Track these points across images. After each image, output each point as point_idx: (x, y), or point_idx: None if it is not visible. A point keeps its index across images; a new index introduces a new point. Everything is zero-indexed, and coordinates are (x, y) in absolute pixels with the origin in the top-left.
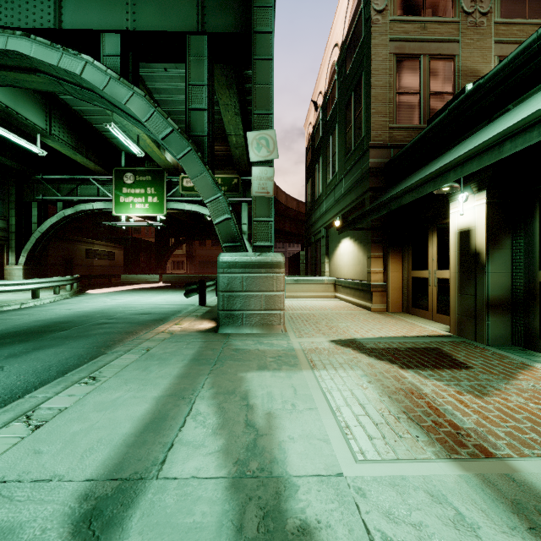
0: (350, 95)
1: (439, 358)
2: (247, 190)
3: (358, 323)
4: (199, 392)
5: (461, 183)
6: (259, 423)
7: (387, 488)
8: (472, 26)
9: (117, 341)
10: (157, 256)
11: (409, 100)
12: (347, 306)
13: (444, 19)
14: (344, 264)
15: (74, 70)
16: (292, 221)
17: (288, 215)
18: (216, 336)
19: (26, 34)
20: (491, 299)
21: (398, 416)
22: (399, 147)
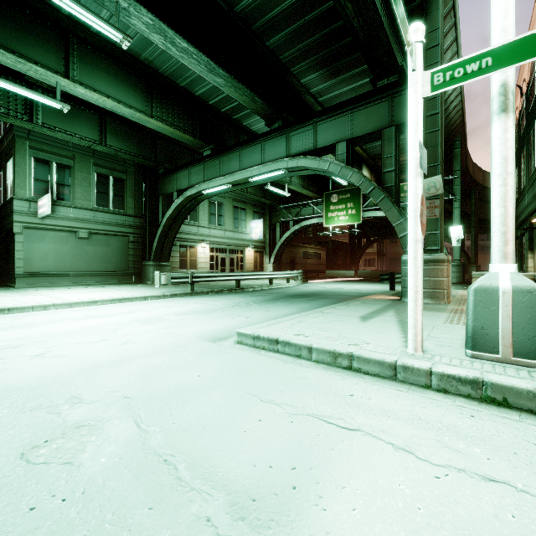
0: None
1: None
2: None
3: None
4: (389, 311)
5: None
6: None
7: (448, 326)
8: None
9: (345, 300)
10: (351, 255)
11: None
12: None
13: None
14: None
15: (325, 167)
16: None
17: None
18: (400, 301)
19: (305, 156)
20: None
21: None
22: None
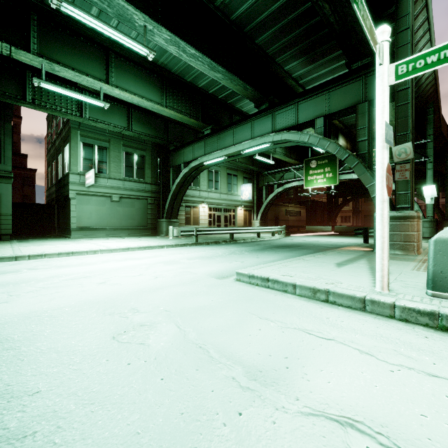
0: None
1: None
2: None
3: None
4: (362, 260)
5: None
6: None
7: (414, 272)
8: None
9: (323, 251)
10: (328, 212)
11: None
12: None
13: None
14: None
15: (305, 140)
16: None
17: None
18: (372, 252)
19: (288, 131)
20: None
21: None
22: None
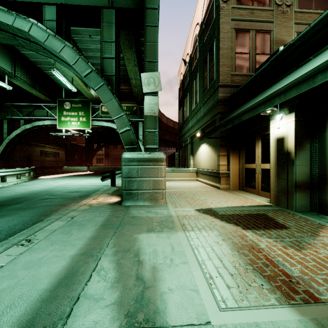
0: (206, 54)
1: (267, 221)
2: (142, 114)
3: (212, 197)
4: (104, 251)
5: (278, 107)
6: (146, 276)
7: None
8: (281, 13)
9: (53, 211)
10: (86, 155)
11: (243, 57)
12: (205, 186)
13: (264, 8)
14: (202, 159)
15: (24, 29)
16: (170, 134)
17: (168, 130)
18: (120, 207)
19: None
20: (298, 182)
21: (246, 267)
22: (237, 87)
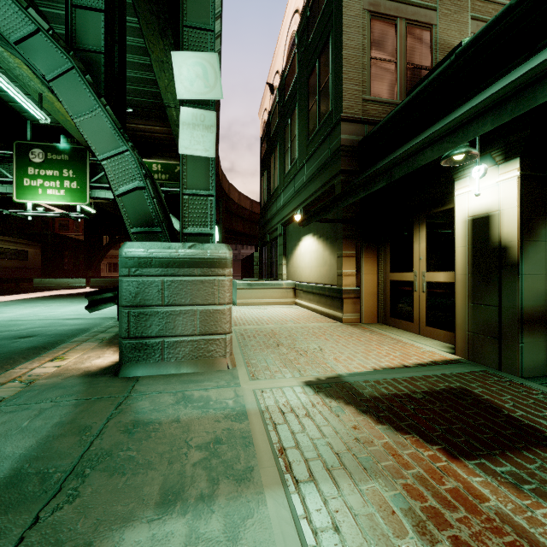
0: (314, 64)
1: (489, 417)
2: None
3: (334, 343)
4: None
5: (477, 151)
6: None
7: None
8: None
9: None
10: (87, 256)
11: (385, 69)
12: (312, 316)
13: None
14: (305, 265)
15: None
16: (246, 222)
17: (241, 215)
18: (111, 386)
19: None
20: (525, 312)
21: None
22: (374, 123)
